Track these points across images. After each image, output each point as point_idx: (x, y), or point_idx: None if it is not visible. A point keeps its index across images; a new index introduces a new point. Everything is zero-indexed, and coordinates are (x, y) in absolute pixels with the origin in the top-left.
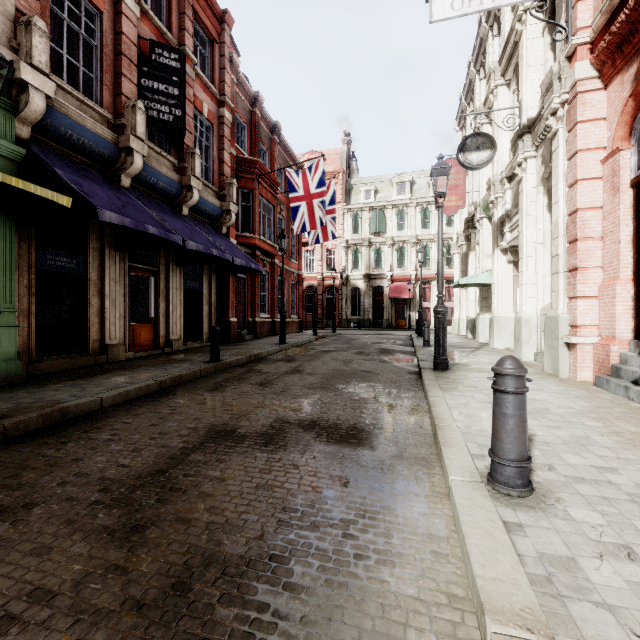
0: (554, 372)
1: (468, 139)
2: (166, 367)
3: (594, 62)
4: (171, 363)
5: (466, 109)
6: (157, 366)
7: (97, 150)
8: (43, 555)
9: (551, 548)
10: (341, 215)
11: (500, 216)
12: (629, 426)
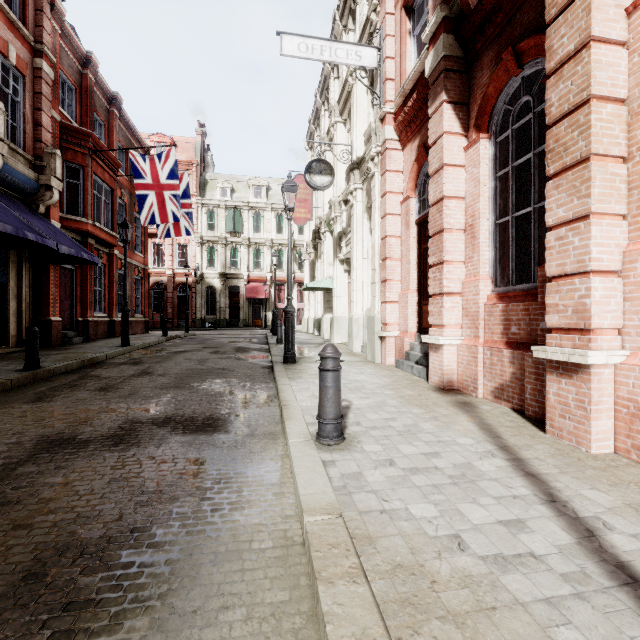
0: (372, 359)
1: (313, 163)
2: None
3: (396, 129)
4: None
5: (314, 132)
6: None
7: None
8: None
9: (349, 470)
10: (195, 209)
11: (339, 232)
12: (409, 391)
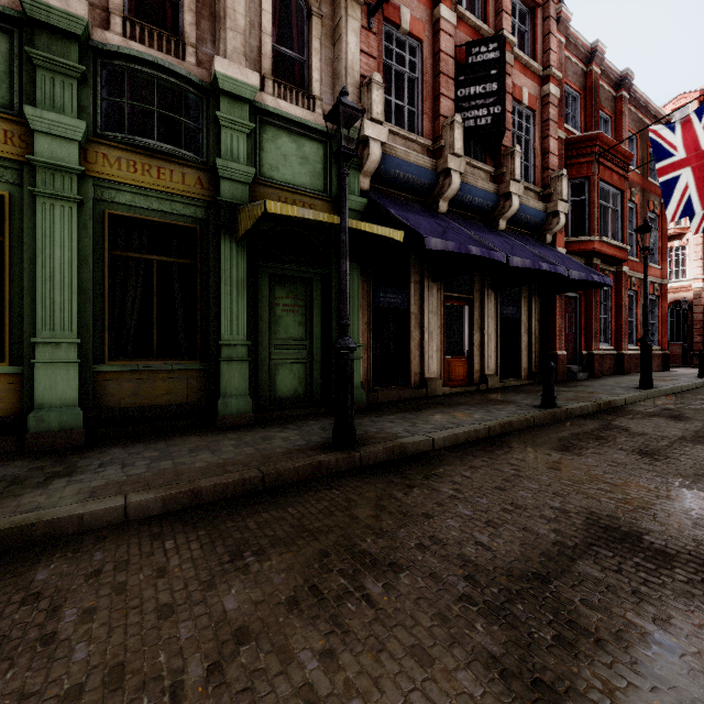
0: None
1: None
2: (488, 408)
3: None
4: (492, 404)
5: None
6: (477, 406)
7: (418, 182)
8: (425, 665)
9: None
10: None
11: None
12: None
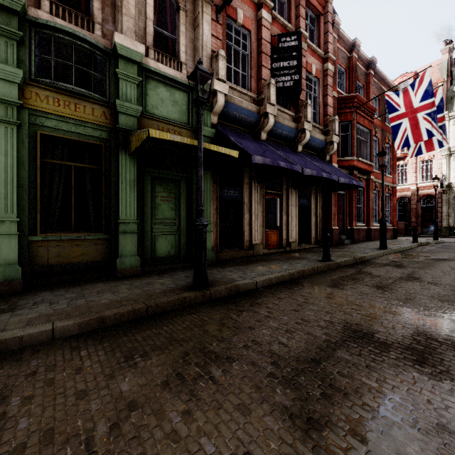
0: None
1: None
2: (290, 262)
3: None
4: (293, 259)
5: None
6: (284, 261)
7: (248, 120)
8: (245, 415)
9: None
10: None
11: None
12: None
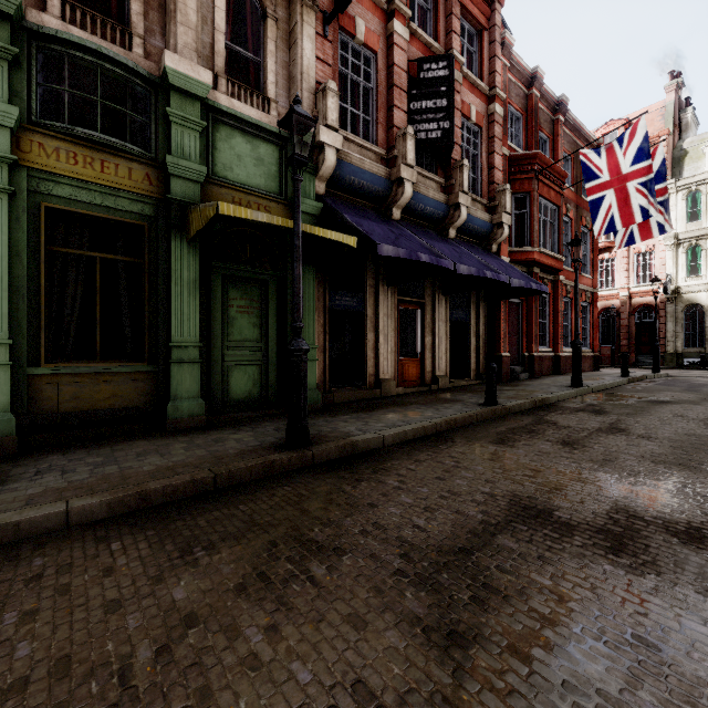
0: None
1: None
2: (437, 407)
3: None
4: (441, 403)
5: None
6: (427, 405)
7: (373, 189)
8: (359, 629)
9: None
10: None
11: None
12: None
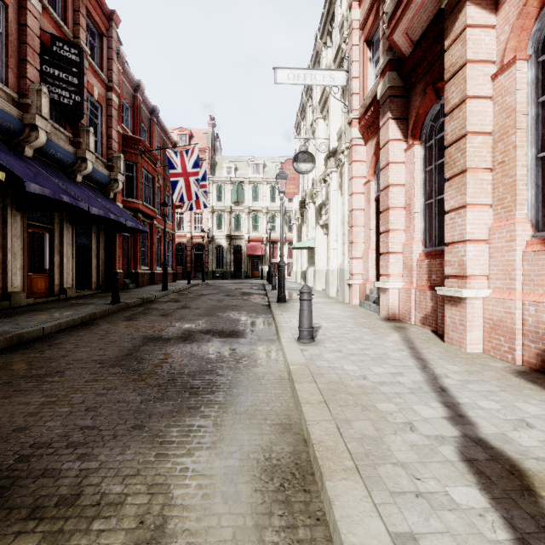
0: (343, 301)
1: (299, 154)
2: (75, 308)
3: (360, 130)
4: (77, 306)
5: (301, 122)
6: (66, 308)
7: (4, 124)
8: (94, 382)
9: (315, 353)
10: (207, 185)
11: (319, 204)
12: (363, 320)
